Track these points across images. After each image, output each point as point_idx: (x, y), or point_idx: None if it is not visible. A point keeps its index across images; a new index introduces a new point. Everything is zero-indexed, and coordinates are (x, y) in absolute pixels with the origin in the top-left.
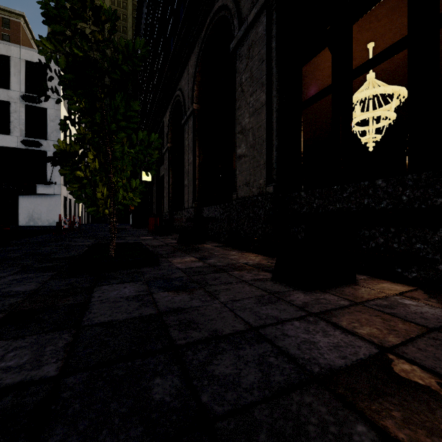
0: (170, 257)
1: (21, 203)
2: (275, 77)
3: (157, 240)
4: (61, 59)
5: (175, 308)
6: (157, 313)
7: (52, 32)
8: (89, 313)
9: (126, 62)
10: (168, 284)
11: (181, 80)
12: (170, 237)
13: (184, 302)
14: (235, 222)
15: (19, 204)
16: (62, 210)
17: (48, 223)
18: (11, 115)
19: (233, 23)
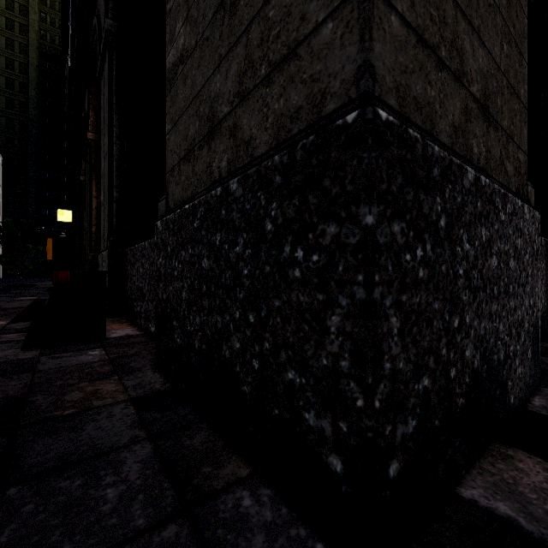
0: None
1: None
2: (114, 122)
3: (30, 301)
4: None
5: None
6: None
7: None
8: None
9: None
10: None
11: (86, 99)
12: None
13: None
14: None
15: None
16: None
17: None
18: None
19: None
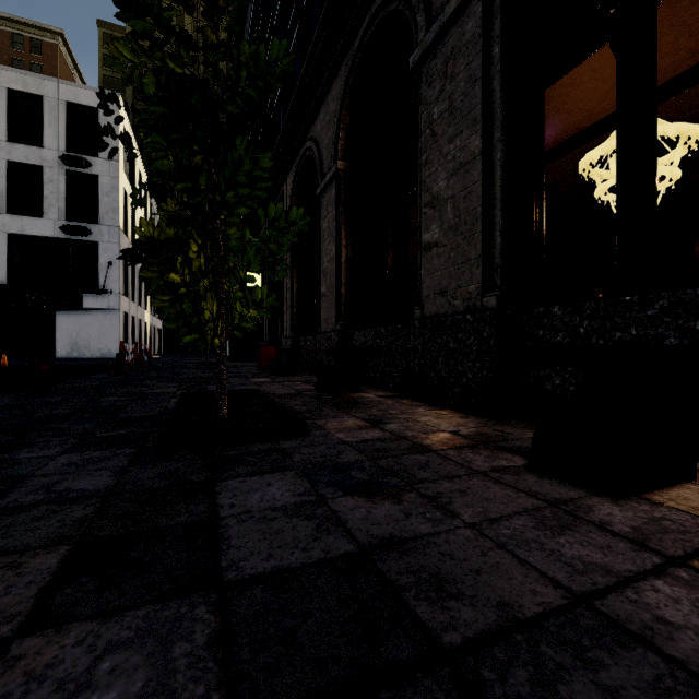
0: (319, 419)
1: (59, 323)
2: (499, 106)
3: (281, 385)
4: (147, 78)
5: (387, 538)
6: (357, 550)
7: (131, 34)
8: (227, 547)
9: (251, 84)
10: (344, 479)
11: (315, 123)
12: (298, 380)
13: (397, 523)
14: (418, 357)
15: (57, 325)
16: (121, 334)
17: (101, 354)
18: (45, 187)
19: (415, 21)
